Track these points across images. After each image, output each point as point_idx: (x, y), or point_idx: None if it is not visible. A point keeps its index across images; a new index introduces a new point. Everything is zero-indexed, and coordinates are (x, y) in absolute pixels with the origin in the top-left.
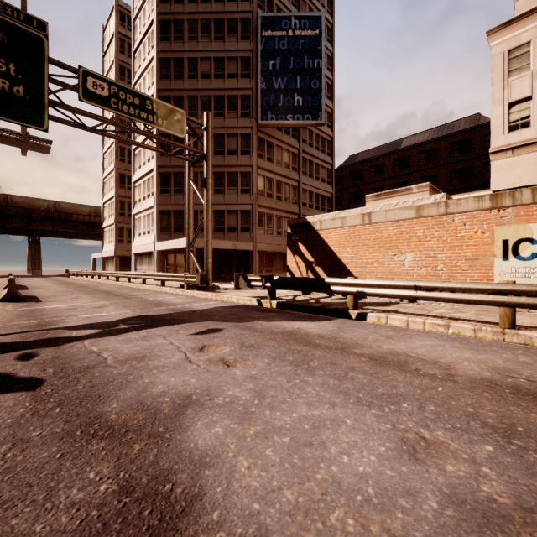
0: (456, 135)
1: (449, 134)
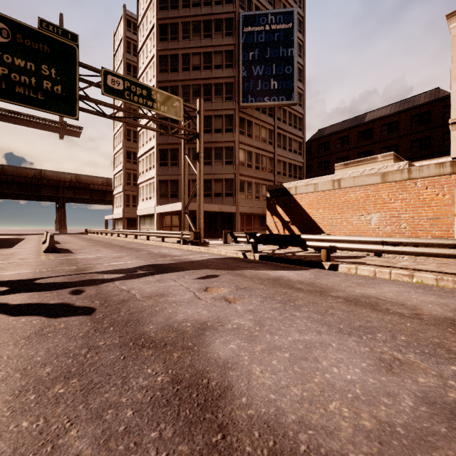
0: (416, 108)
1: (410, 108)
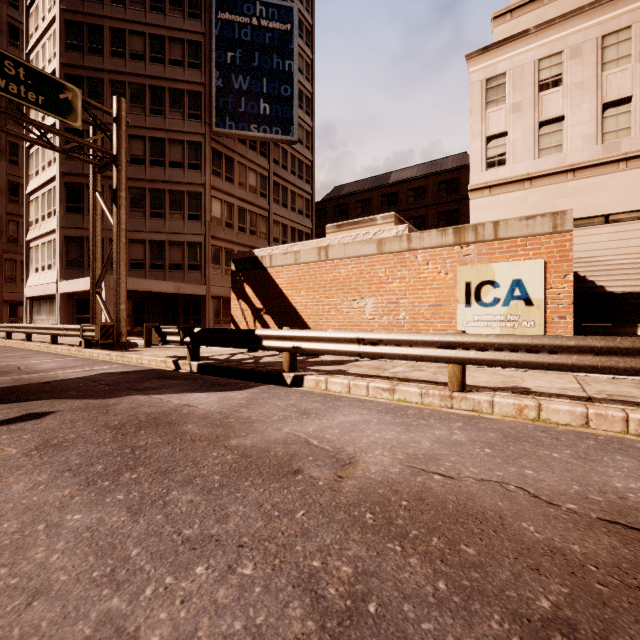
0: (444, 173)
1: (437, 172)
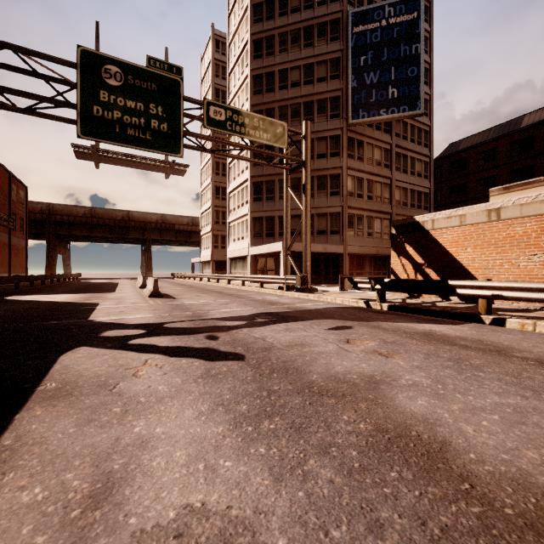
0: None
1: None
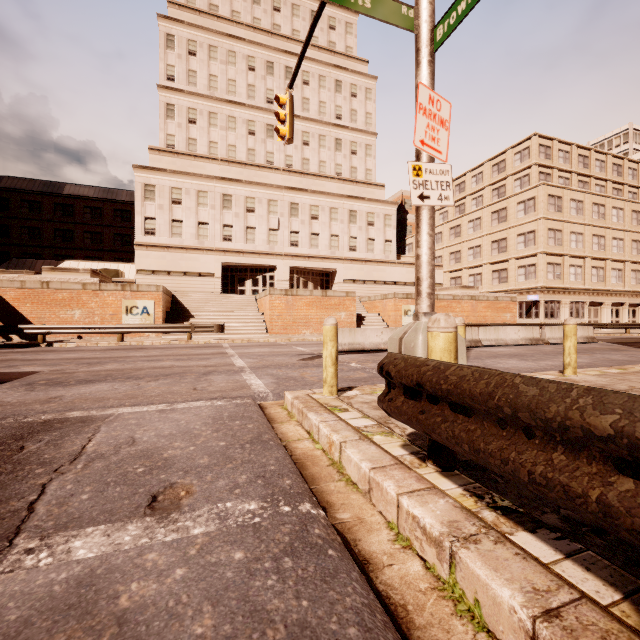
0: (119, 203)
1: (113, 200)
